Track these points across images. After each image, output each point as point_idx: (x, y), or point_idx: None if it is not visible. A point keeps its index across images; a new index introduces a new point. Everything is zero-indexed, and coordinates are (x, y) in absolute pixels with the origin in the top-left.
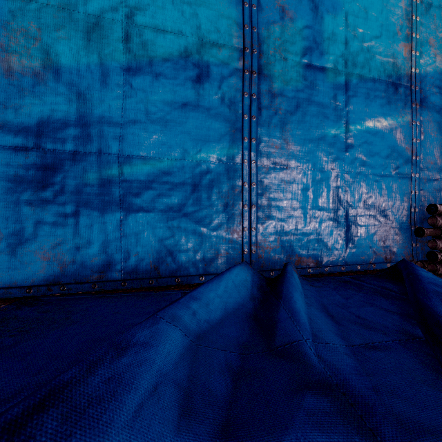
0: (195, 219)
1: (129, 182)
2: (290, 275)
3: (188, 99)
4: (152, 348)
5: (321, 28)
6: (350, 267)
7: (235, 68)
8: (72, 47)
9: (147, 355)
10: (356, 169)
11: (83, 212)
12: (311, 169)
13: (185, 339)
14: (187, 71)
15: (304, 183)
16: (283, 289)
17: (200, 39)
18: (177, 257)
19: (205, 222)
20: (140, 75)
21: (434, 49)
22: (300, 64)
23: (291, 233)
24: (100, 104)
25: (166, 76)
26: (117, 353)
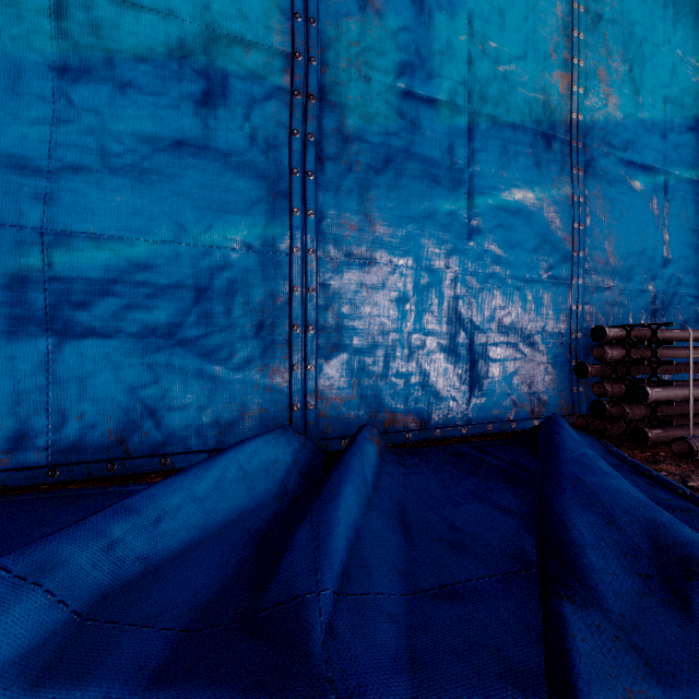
0: (200, 350)
1: (65, 282)
2: (356, 449)
3: (188, 133)
4: None
5: (429, 34)
6: (476, 428)
7: (278, 85)
8: None
9: None
10: (485, 269)
11: None
12: (411, 267)
13: (57, 612)
14: (185, 83)
15: (400, 289)
16: (332, 477)
17: (211, 28)
18: (166, 420)
19: (220, 355)
20: (89, 83)
21: (606, 86)
22: (394, 90)
23: (378, 374)
24: (2, 131)
25: (142, 89)
26: None
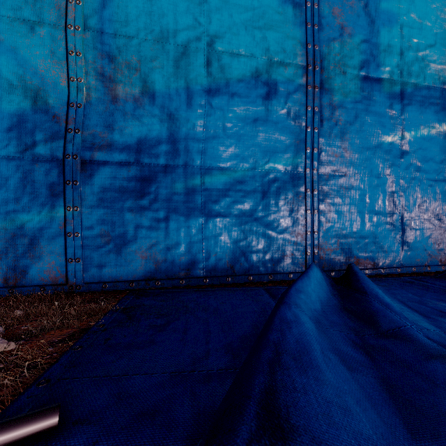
0: (264, 223)
1: (209, 191)
2: (362, 274)
3: (259, 114)
4: (302, 325)
5: (377, 41)
6: (405, 269)
7: (299, 84)
8: (164, 75)
9: (303, 329)
10: (410, 175)
11: (173, 217)
12: (368, 175)
13: (311, 321)
14: (257, 89)
15: (361, 189)
16: (363, 286)
17: (269, 59)
18: (249, 258)
19: (273, 225)
20: (218, 96)
21: None
22: (358, 77)
23: (350, 236)
24: (186, 123)
25: (239, 95)
26: (288, 326)
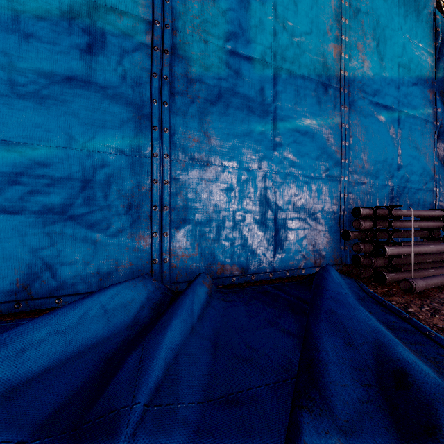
0: (85, 223)
1: None
2: (190, 291)
3: (76, 72)
4: None
5: (247, 14)
6: (279, 273)
7: (142, 42)
8: None
9: None
10: (285, 169)
11: None
12: (235, 167)
13: None
14: (74, 37)
15: (227, 182)
16: (168, 312)
17: None
18: (60, 272)
19: (100, 226)
20: (1, 33)
21: (362, 54)
22: (223, 50)
23: (213, 239)
24: None
25: (42, 39)
26: None
